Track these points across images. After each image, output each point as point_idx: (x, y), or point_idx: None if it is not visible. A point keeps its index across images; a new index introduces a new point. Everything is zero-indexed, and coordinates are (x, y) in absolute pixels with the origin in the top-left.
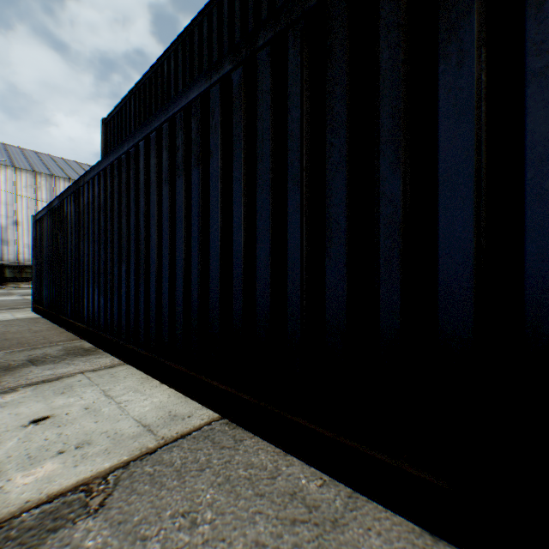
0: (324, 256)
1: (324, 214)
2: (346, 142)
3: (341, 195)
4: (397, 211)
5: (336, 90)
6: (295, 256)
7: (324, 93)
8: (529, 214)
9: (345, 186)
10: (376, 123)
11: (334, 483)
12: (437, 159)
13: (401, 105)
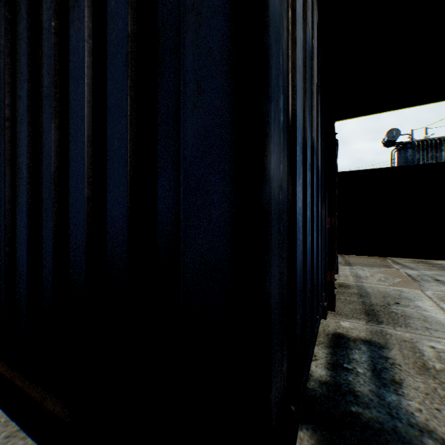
0: (17, 204)
1: (17, 163)
2: (28, 96)
3: (25, 145)
4: (51, 162)
5: (22, 45)
6: (2, 203)
7: (17, 47)
8: (109, 168)
9: (27, 137)
10: (41, 79)
11: (7, 423)
12: (70, 116)
13: (54, 63)
